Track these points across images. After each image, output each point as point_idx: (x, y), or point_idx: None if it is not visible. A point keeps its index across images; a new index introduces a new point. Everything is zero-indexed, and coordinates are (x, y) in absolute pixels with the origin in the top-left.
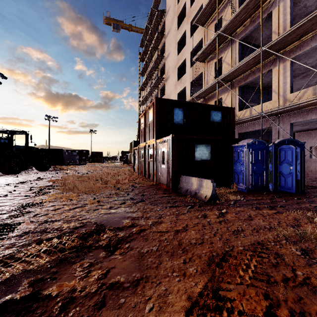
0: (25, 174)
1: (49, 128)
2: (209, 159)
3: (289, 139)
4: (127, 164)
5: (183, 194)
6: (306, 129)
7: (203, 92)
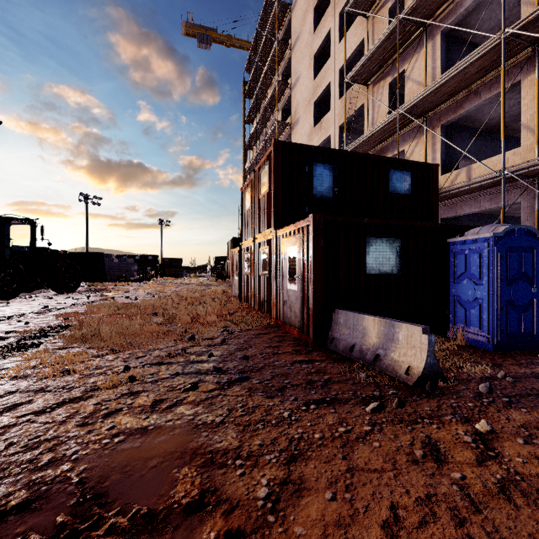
0: (27, 298)
1: (86, 216)
2: (396, 271)
3: None
4: (222, 280)
5: (341, 355)
6: None
7: (366, 142)
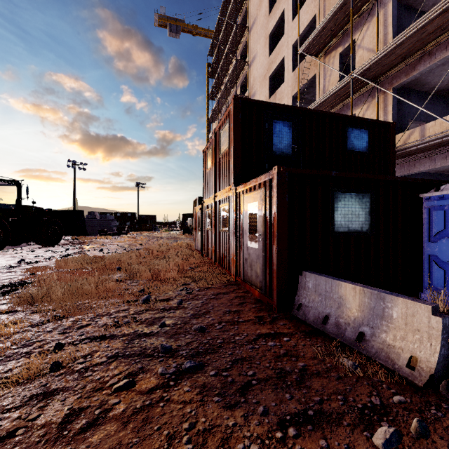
0: (12, 251)
1: (74, 179)
2: (366, 228)
3: None
4: (189, 234)
5: (312, 327)
6: None
7: (318, 107)
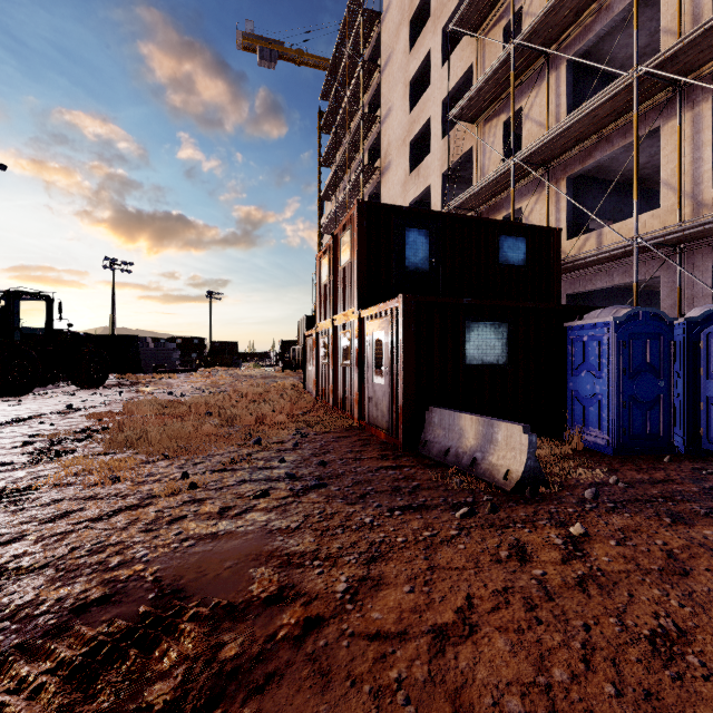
0: (43, 395)
1: (113, 287)
2: (503, 361)
3: None
4: (292, 371)
5: (434, 460)
6: None
7: (474, 196)
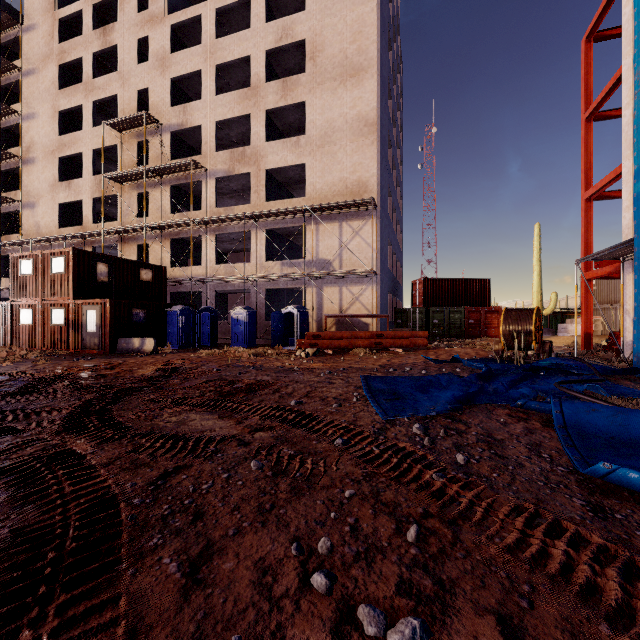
0: None
1: None
2: (145, 322)
3: (208, 307)
4: None
5: (124, 353)
6: (235, 292)
7: (121, 230)
